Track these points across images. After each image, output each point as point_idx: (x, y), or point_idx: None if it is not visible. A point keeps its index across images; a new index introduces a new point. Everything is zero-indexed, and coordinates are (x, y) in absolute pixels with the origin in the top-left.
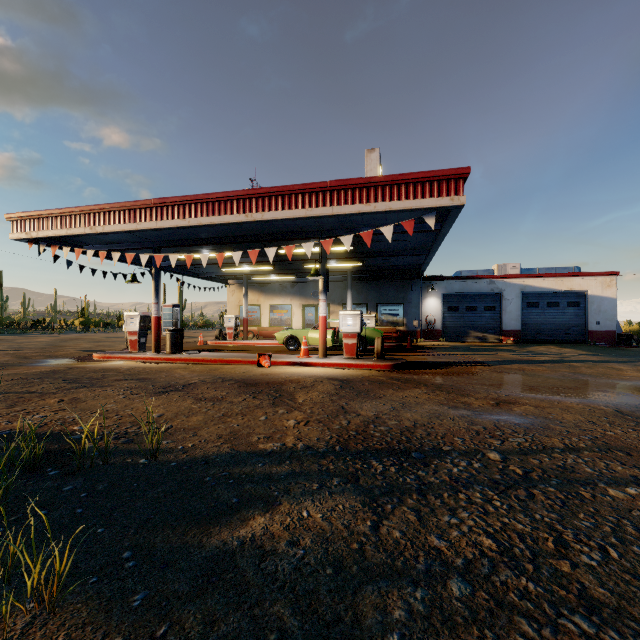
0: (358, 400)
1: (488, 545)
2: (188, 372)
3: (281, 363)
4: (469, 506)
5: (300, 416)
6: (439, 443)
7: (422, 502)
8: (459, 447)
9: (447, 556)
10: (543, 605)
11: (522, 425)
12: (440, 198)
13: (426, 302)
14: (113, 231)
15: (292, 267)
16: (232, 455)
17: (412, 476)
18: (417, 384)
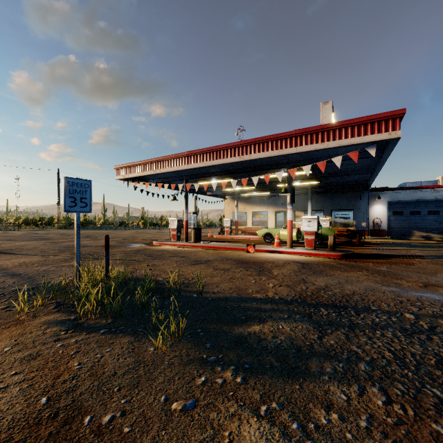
0: (314, 276)
1: (388, 354)
2: (206, 254)
3: (261, 250)
4: (381, 337)
5: (276, 282)
6: (369, 305)
7: (350, 332)
8: (384, 309)
9: (361, 355)
10: (415, 382)
11: (441, 301)
12: (379, 134)
13: (373, 208)
14: (165, 172)
15: (268, 186)
16: (239, 297)
17: (346, 319)
18: (360, 269)
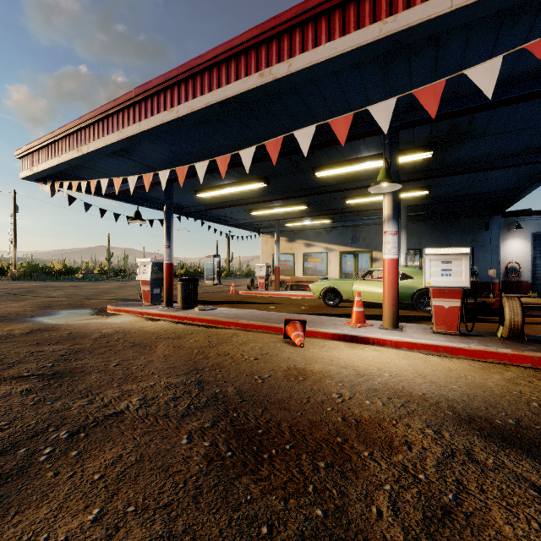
0: None
1: None
2: (168, 351)
3: (321, 335)
4: None
5: None
6: None
7: None
8: None
9: None
10: None
11: None
12: None
13: (506, 245)
14: (97, 148)
15: (329, 206)
16: None
17: None
18: None
